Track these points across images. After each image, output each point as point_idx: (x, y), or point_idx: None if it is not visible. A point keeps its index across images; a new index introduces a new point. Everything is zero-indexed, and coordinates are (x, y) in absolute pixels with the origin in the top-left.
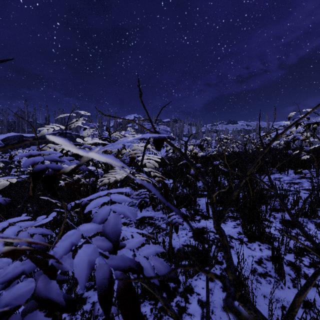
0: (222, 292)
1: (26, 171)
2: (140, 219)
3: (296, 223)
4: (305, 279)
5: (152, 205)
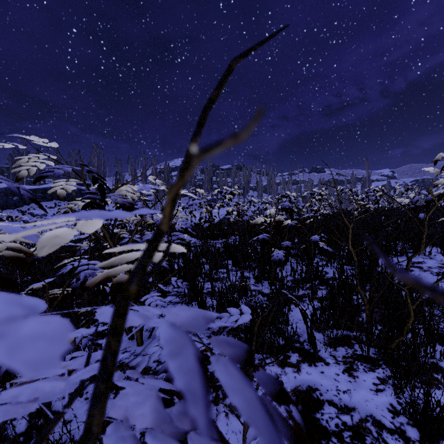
0: None
1: None
2: None
3: None
4: None
5: None
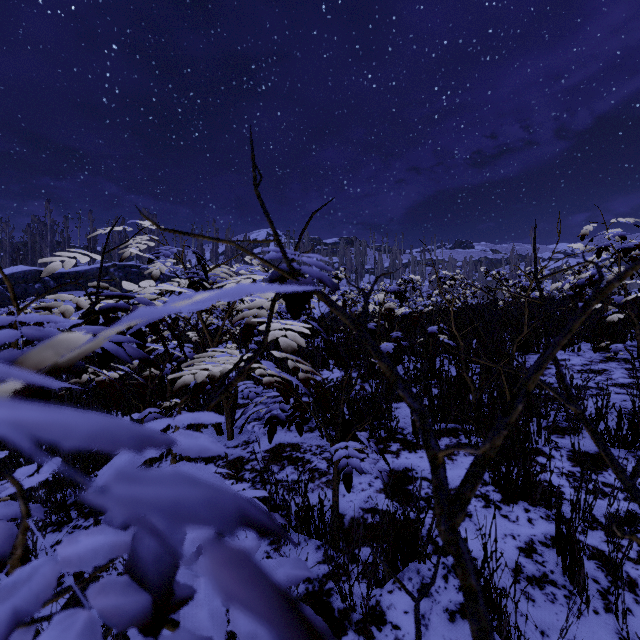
0: (449, 623)
1: None
2: (273, 450)
3: (632, 490)
4: (631, 592)
5: (297, 425)
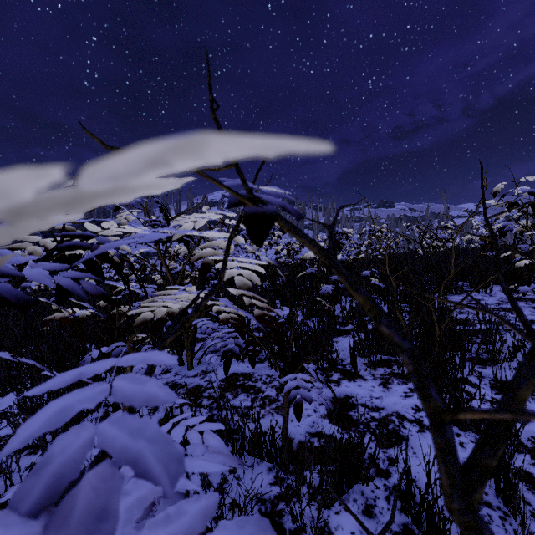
0: None
1: (28, 287)
2: (228, 379)
3: None
4: None
5: (250, 358)
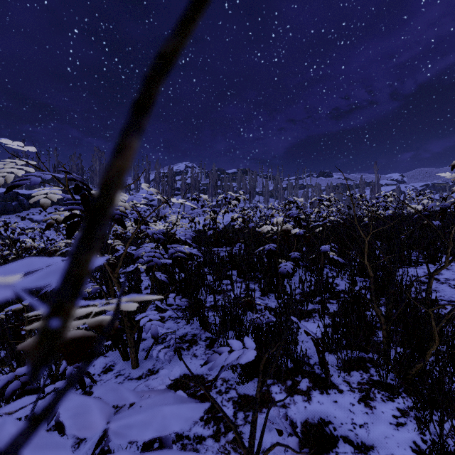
0: None
1: None
2: (177, 385)
3: None
4: None
5: None
